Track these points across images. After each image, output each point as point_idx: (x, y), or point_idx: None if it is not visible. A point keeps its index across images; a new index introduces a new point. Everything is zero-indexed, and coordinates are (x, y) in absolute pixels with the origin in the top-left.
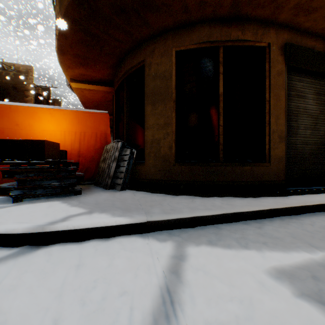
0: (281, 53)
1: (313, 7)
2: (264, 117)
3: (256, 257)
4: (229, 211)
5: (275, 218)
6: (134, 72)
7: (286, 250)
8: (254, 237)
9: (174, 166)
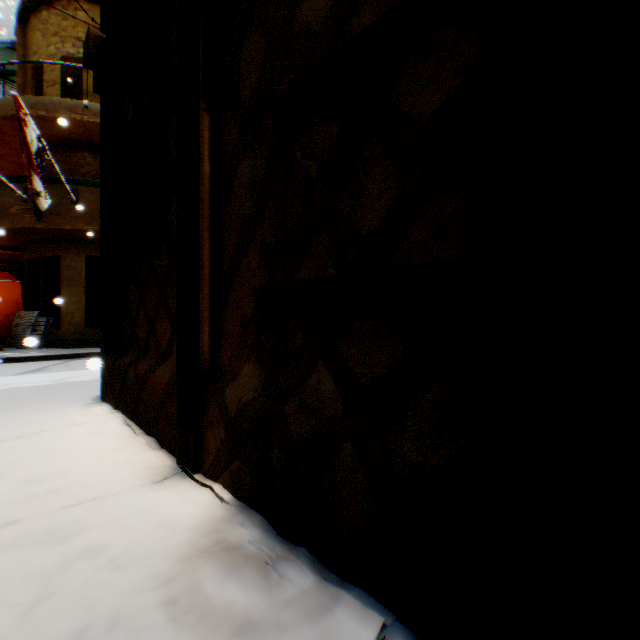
0: None
1: None
2: None
3: None
4: None
5: None
6: (52, 256)
7: None
8: None
9: (86, 330)
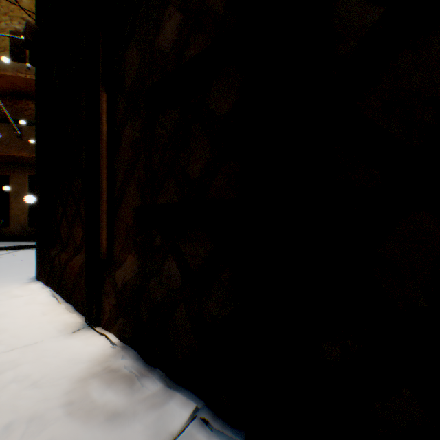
0: None
1: None
2: None
3: None
4: None
5: None
6: (3, 175)
7: None
8: None
9: (29, 228)
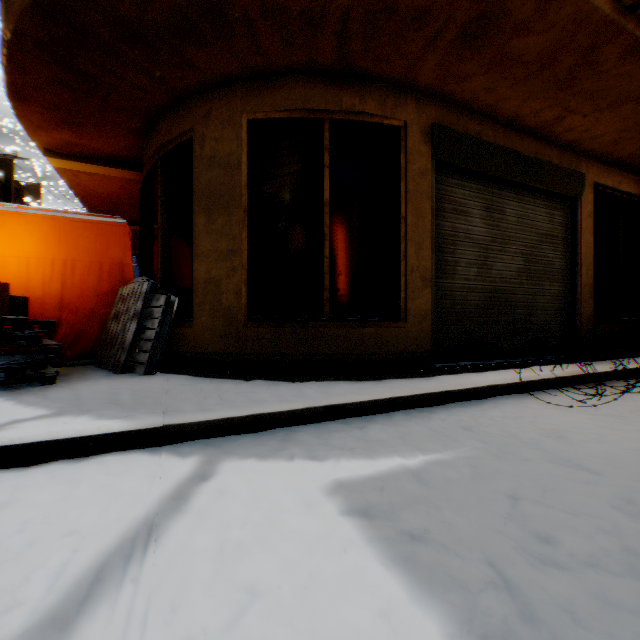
0: (426, 140)
1: (466, 73)
2: (400, 244)
3: (322, 469)
4: (319, 403)
5: (398, 412)
6: (176, 150)
7: (375, 457)
8: (342, 441)
9: (245, 329)
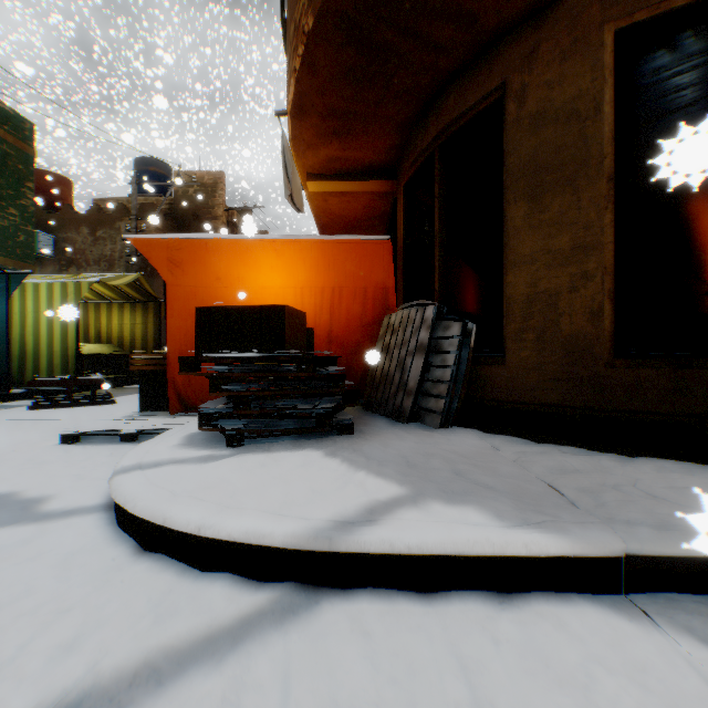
0: None
1: None
2: None
3: None
4: None
5: None
6: (465, 128)
7: None
8: None
9: (609, 369)
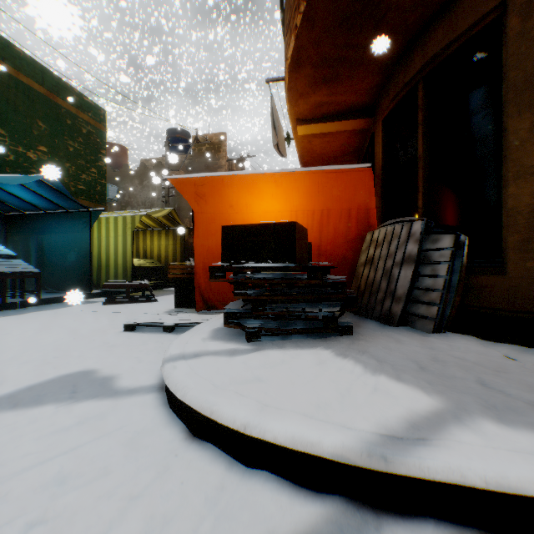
0: None
1: None
2: None
3: None
4: None
5: None
6: (452, 55)
7: None
8: None
9: None
